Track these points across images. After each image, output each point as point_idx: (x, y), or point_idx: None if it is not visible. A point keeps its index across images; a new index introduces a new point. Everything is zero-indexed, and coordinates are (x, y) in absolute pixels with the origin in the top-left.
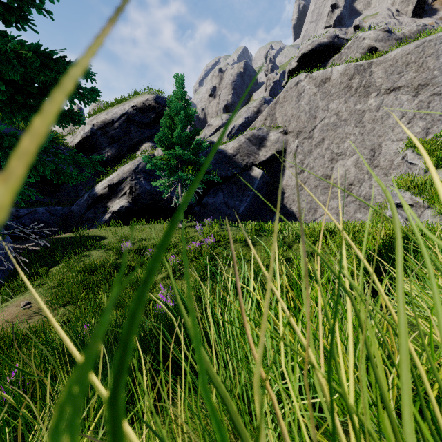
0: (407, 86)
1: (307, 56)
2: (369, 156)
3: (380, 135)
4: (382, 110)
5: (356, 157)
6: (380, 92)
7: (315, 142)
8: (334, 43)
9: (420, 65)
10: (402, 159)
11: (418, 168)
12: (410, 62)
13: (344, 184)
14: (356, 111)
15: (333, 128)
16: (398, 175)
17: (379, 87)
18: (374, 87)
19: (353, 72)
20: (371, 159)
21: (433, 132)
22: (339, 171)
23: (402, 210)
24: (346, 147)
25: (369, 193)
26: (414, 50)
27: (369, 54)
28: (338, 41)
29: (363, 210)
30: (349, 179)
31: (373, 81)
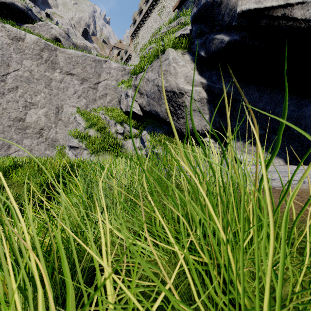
0: (78, 76)
1: (0, 5)
2: (55, 111)
3: (63, 100)
4: (64, 84)
5: (46, 109)
6: (62, 71)
7: (8, 87)
8: (28, 13)
9: (84, 67)
10: (74, 118)
11: (82, 126)
12: (79, 62)
13: (36, 128)
14: (46, 76)
15: (27, 81)
16: (73, 127)
17: (62, 67)
18: (59, 66)
19: (44, 46)
20: (56, 114)
21: (90, 107)
22: (32, 117)
23: (74, 150)
24: (38, 100)
25: (56, 137)
26: (81, 57)
27: (56, 41)
28: (31, 14)
29: (51, 148)
30: (40, 124)
31: (58, 62)
